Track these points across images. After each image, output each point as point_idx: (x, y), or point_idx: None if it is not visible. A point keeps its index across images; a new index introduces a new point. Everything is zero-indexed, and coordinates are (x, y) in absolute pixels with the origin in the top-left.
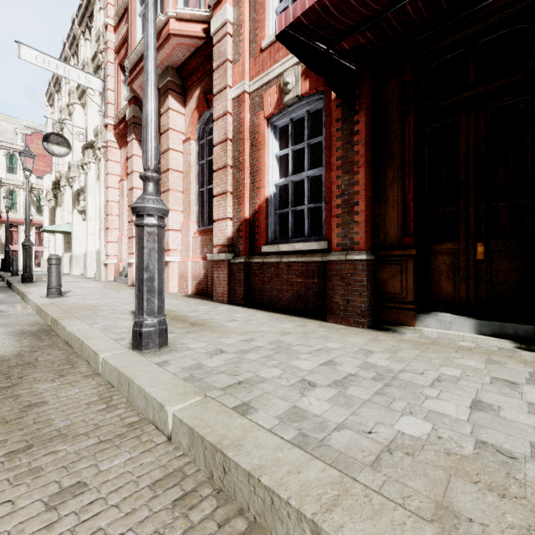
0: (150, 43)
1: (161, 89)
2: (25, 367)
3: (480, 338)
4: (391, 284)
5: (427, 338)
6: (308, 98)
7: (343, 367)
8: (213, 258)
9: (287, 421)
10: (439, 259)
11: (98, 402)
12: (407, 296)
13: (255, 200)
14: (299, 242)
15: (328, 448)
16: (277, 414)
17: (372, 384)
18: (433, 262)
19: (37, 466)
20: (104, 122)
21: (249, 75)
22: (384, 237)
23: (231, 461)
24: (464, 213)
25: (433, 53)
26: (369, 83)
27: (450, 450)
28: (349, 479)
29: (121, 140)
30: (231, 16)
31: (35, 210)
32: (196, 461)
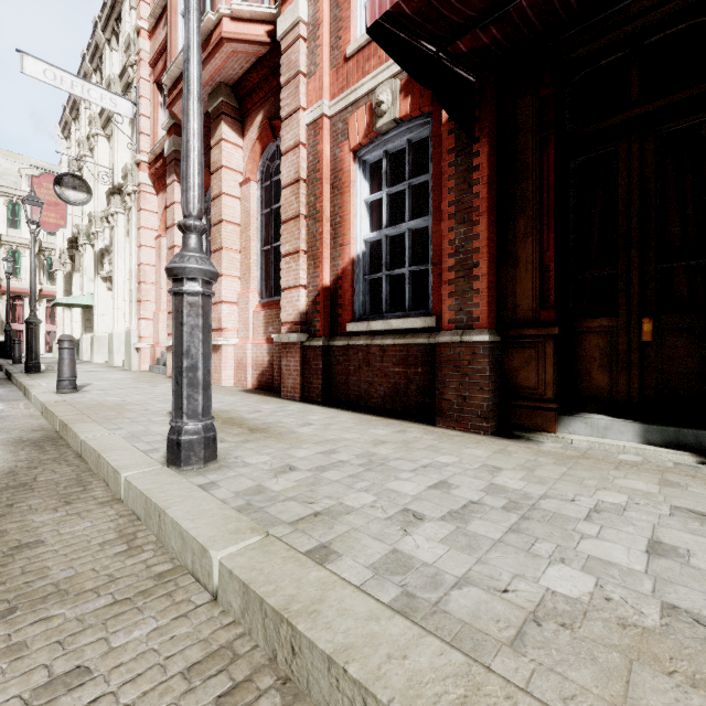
0: (193, 40)
1: (211, 113)
2: (18, 490)
3: (648, 450)
4: (524, 375)
5: (574, 450)
6: (409, 122)
7: (460, 491)
8: (281, 340)
9: (385, 573)
10: (589, 341)
11: (116, 541)
12: (546, 391)
13: (337, 261)
14: (397, 317)
15: (445, 616)
16: (369, 562)
17: (503, 517)
18: (581, 344)
19: (19, 642)
20: (136, 159)
21: (329, 93)
22: (513, 311)
23: (302, 637)
24: (624, 278)
25: (581, 58)
26: (492, 100)
27: (627, 620)
28: (480, 668)
29: (158, 183)
30: (305, 13)
31: (46, 277)
32: (253, 632)
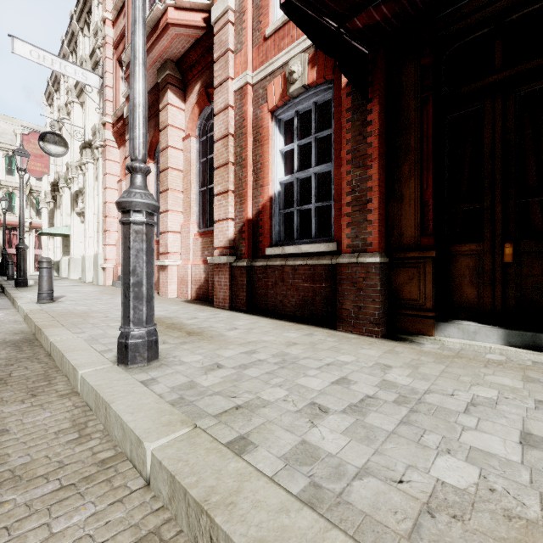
0: (138, 16)
1: (160, 83)
2: None
3: (510, 351)
4: (407, 289)
5: (449, 350)
6: (315, 88)
7: (358, 386)
8: (214, 261)
9: (295, 464)
10: (461, 262)
11: (69, 430)
12: (425, 302)
13: (258, 199)
14: (306, 243)
15: (348, 507)
16: (281, 452)
17: (395, 410)
18: (454, 264)
19: None
20: (102, 120)
21: (252, 66)
22: (399, 238)
23: (219, 529)
24: (489, 211)
25: (454, 33)
26: (382, 68)
27: (511, 512)
28: None
29: (120, 139)
30: (233, 3)
31: (35, 212)
32: (178, 518)
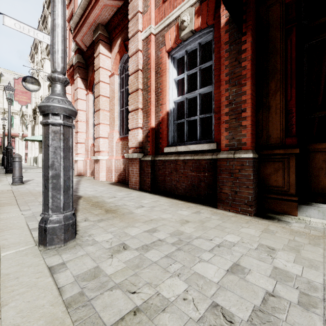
0: None
1: (95, 40)
2: None
3: None
4: (274, 178)
5: (315, 230)
6: (199, 32)
7: (254, 277)
8: (128, 157)
9: None
10: (318, 157)
11: None
12: (289, 189)
13: (159, 113)
14: (193, 144)
15: None
16: None
17: (307, 320)
18: (312, 159)
19: None
20: None
21: (154, 21)
22: (267, 139)
23: None
24: None
25: None
26: (253, 9)
27: None
28: None
29: (71, 79)
30: None
31: (25, 128)
32: None
